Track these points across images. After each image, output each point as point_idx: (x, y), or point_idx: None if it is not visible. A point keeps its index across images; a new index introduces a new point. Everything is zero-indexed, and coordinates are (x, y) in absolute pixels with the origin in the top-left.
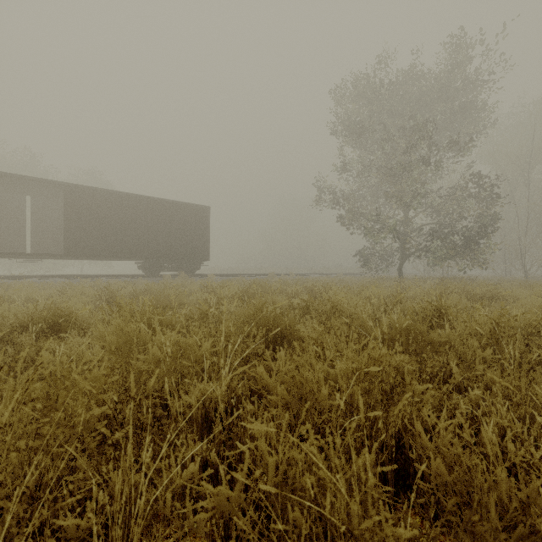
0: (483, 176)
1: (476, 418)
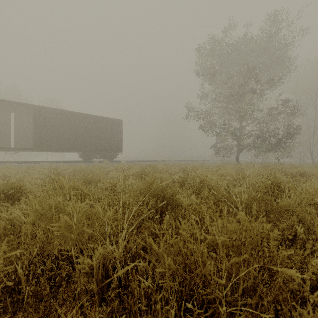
0: (288, 101)
1: None
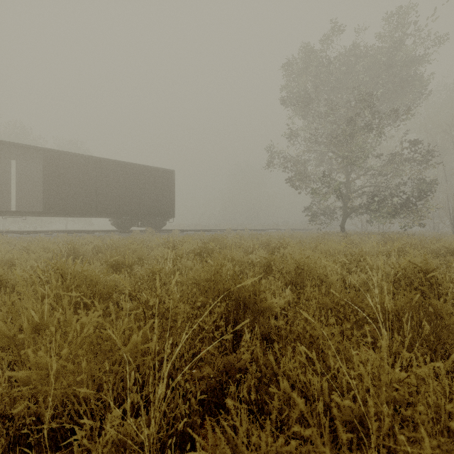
0: (419, 142)
1: None
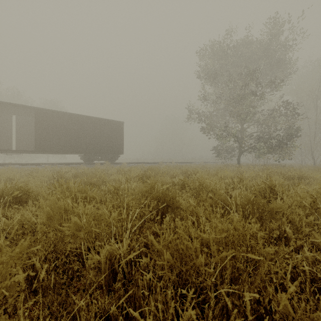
0: (289, 103)
1: (312, 273)
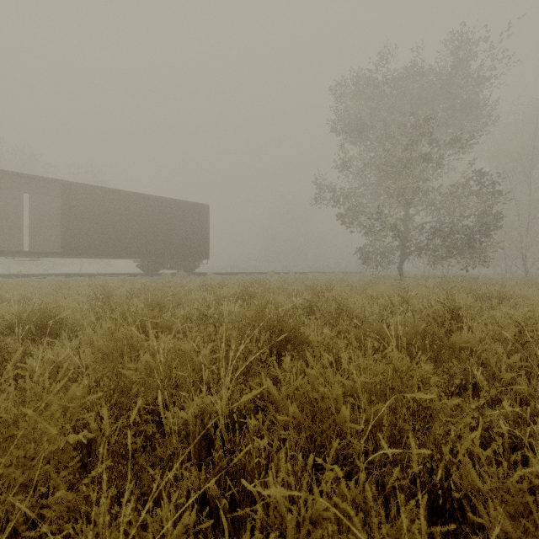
0: (484, 174)
1: (514, 438)
